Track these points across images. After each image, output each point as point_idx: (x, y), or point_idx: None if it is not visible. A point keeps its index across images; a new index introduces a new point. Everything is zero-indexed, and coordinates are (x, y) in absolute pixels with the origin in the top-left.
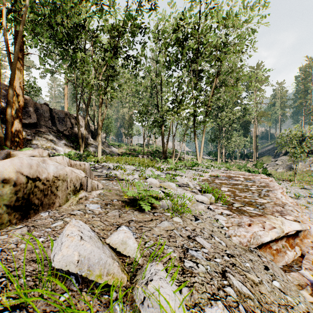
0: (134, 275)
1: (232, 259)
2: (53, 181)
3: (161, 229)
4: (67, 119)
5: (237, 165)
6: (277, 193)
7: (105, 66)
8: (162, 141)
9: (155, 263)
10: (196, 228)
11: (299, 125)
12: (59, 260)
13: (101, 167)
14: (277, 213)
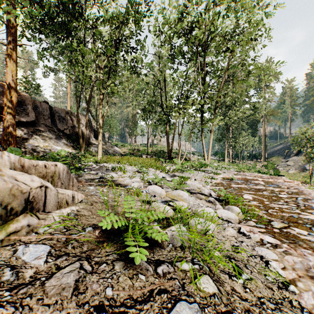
0: None
1: None
2: None
3: None
4: (68, 117)
5: (246, 166)
6: None
7: (106, 59)
8: (167, 140)
9: None
10: (248, 306)
11: None
12: None
13: (99, 167)
14: None
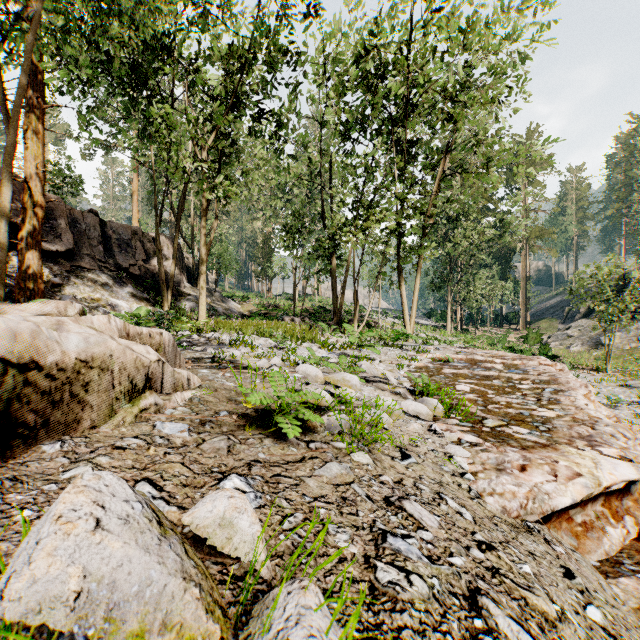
0: (247, 610)
1: (490, 555)
2: (75, 371)
3: (323, 482)
4: (137, 242)
5: (488, 338)
6: (575, 396)
7: (214, 133)
8: (332, 288)
9: (300, 587)
10: (404, 477)
11: (615, 256)
12: (20, 596)
13: (205, 340)
14: (580, 441)
